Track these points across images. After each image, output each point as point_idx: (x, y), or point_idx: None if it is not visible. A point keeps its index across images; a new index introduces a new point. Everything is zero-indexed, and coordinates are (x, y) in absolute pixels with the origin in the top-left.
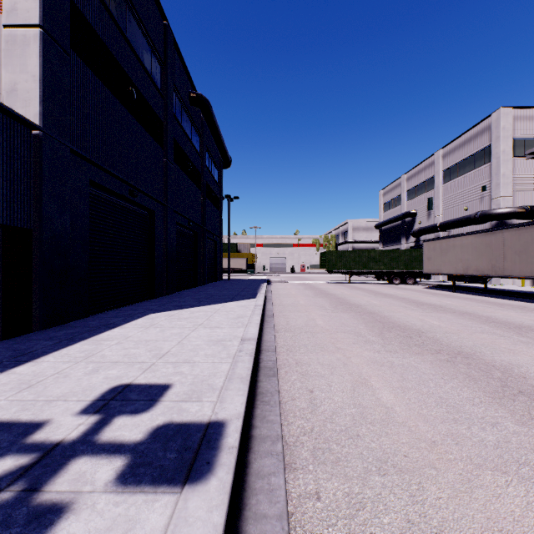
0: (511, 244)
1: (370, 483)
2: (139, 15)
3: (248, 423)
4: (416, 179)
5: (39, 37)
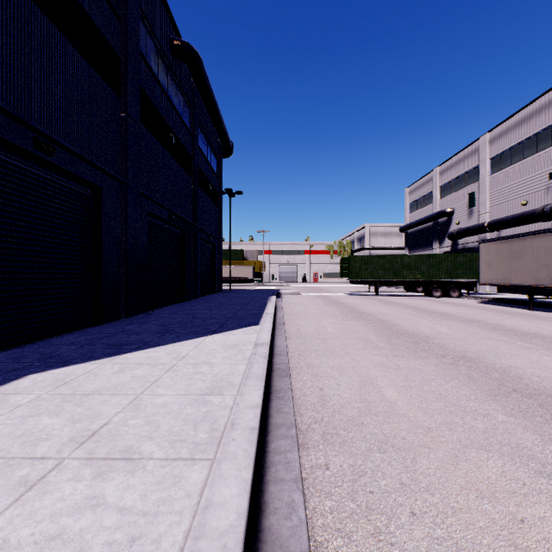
0: None
1: None
2: None
3: None
4: (453, 172)
5: None
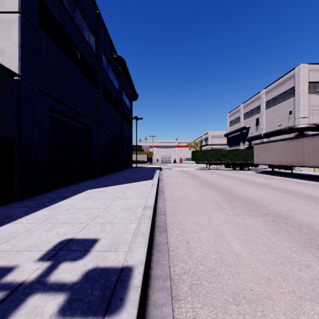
0: (308, 147)
1: (229, 311)
2: (82, 7)
3: (148, 266)
4: (249, 107)
5: (18, 19)
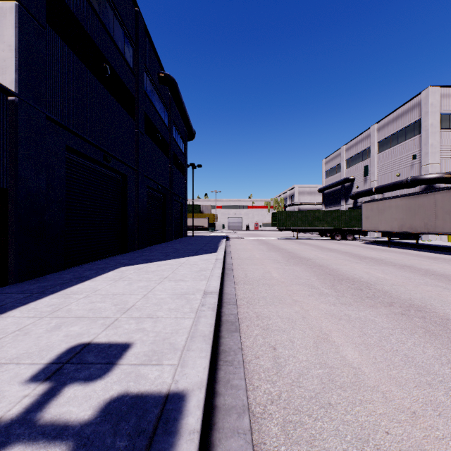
0: (443, 205)
1: None
2: (113, 0)
3: (211, 389)
4: (354, 150)
5: (15, 9)
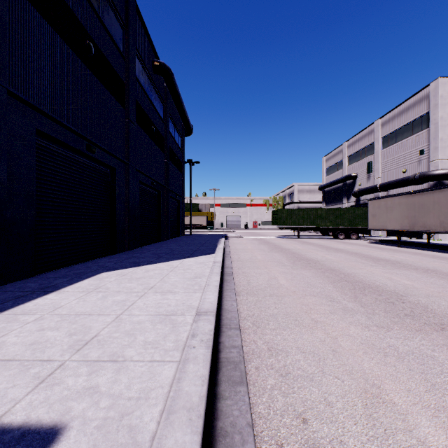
0: None
1: None
2: None
3: None
4: (357, 146)
5: None
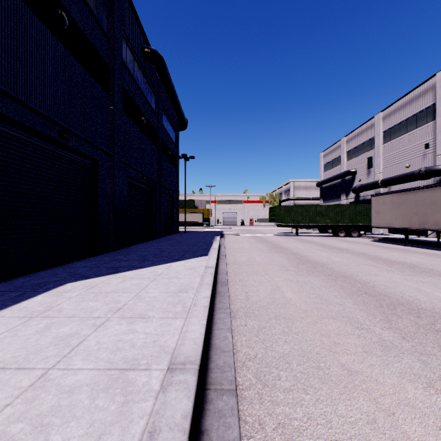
0: None
1: None
2: None
3: None
4: (356, 141)
5: None
